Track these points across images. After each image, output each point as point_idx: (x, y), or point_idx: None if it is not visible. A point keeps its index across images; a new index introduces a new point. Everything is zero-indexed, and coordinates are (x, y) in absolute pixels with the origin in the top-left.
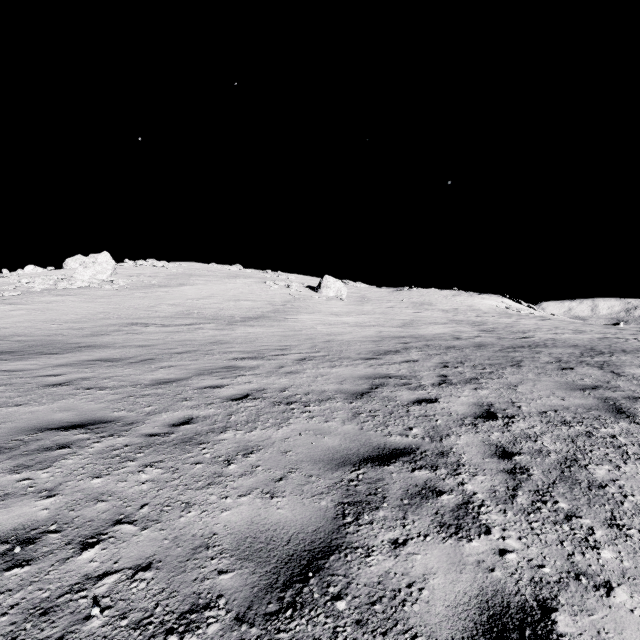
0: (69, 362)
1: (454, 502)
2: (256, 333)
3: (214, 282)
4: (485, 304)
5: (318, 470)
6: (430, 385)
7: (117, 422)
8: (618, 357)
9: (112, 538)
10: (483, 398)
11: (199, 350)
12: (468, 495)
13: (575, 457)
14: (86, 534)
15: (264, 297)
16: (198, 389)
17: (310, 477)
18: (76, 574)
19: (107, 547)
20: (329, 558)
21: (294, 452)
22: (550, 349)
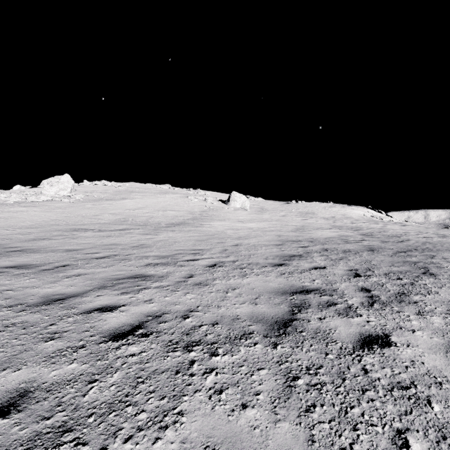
0: None
1: None
2: (175, 237)
3: (149, 197)
4: (355, 213)
5: None
6: (360, 306)
7: None
8: None
9: None
10: (447, 334)
11: (119, 254)
12: None
13: None
14: None
15: (186, 208)
16: (83, 313)
17: None
18: None
19: None
20: None
21: None
22: (438, 253)
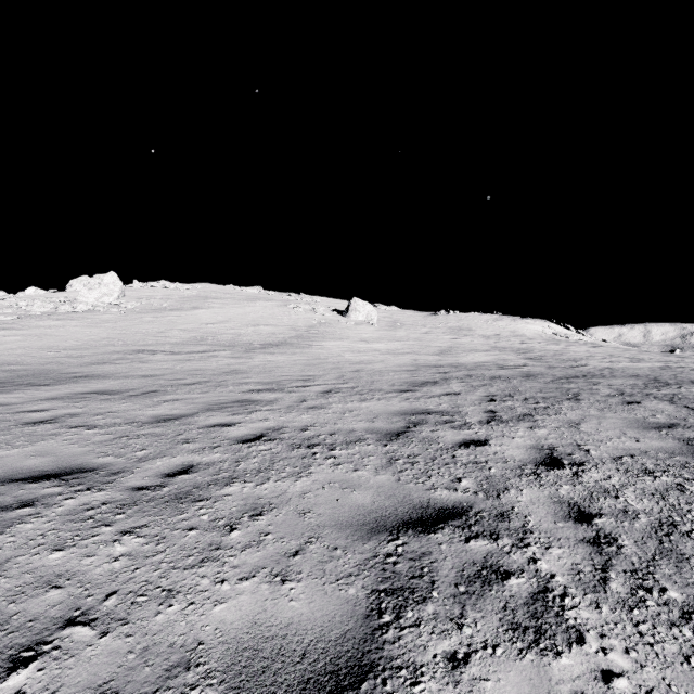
0: (60, 395)
1: (527, 590)
2: (276, 361)
3: (231, 305)
4: (530, 329)
5: (345, 539)
6: (477, 423)
7: (100, 471)
8: (688, 389)
9: (56, 650)
10: (542, 439)
11: (211, 381)
12: (544, 578)
13: (672, 520)
14: (22, 643)
15: (286, 322)
16: (204, 428)
17: (334, 550)
18: None
19: (46, 666)
20: (360, 687)
21: (315, 513)
22: (609, 380)
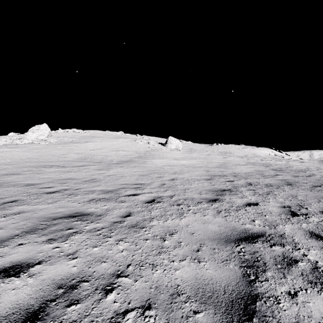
0: None
1: None
2: (123, 172)
3: (106, 140)
4: (262, 153)
5: None
6: None
7: None
8: None
9: None
10: None
11: (69, 189)
12: None
13: None
14: None
15: (134, 149)
16: None
17: None
18: None
19: None
20: None
21: None
22: None
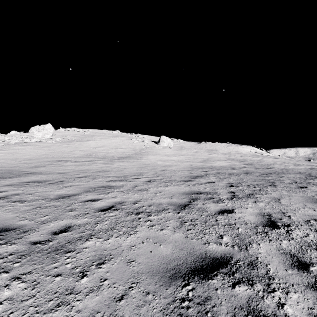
0: (14, 183)
1: None
2: (124, 165)
3: (105, 139)
4: (244, 150)
5: (154, 285)
6: (226, 199)
7: (17, 230)
8: None
9: None
10: (262, 209)
11: (91, 175)
12: None
13: None
14: None
15: (130, 146)
16: (82, 202)
17: (147, 295)
18: None
19: None
20: None
21: (136, 262)
22: (287, 175)
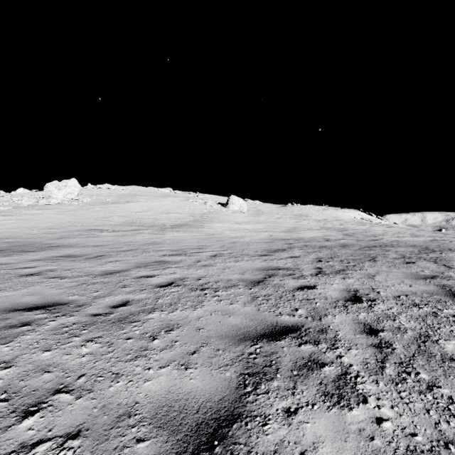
0: (42, 258)
1: (334, 373)
2: (181, 236)
3: (152, 200)
4: (346, 216)
5: (224, 345)
6: (309, 275)
7: (70, 304)
8: (446, 254)
9: (50, 407)
10: (350, 285)
11: (139, 249)
12: (345, 367)
13: (427, 333)
14: (29, 403)
15: (187, 211)
16: (135, 278)
17: (217, 351)
18: (14, 442)
19: (45, 415)
20: (232, 426)
21: (205, 329)
22: (396, 248)
